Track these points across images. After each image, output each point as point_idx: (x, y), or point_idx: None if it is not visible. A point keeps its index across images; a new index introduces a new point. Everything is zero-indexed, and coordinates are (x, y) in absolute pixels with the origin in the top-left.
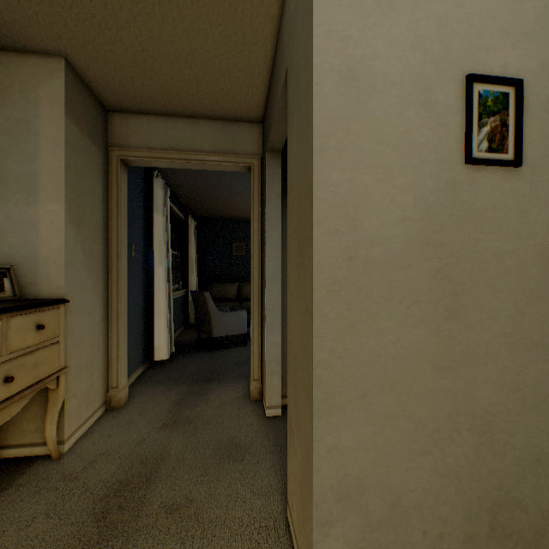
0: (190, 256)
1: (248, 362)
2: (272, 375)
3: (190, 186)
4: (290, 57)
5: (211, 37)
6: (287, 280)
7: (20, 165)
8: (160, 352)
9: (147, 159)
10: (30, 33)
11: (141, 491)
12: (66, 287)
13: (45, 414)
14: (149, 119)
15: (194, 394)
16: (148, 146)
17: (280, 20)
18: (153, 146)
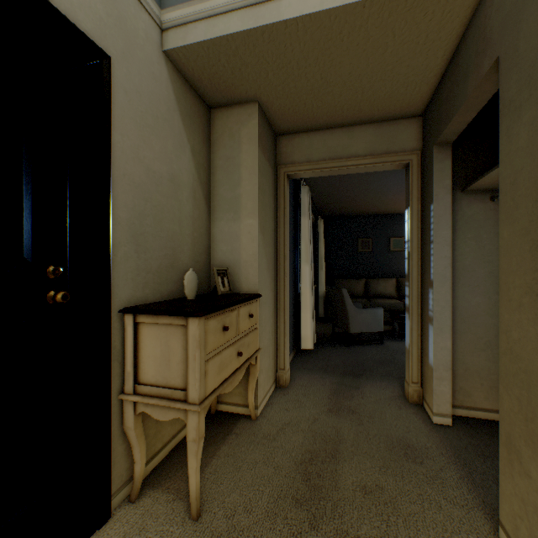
0: (319, 253)
1: (391, 362)
2: (440, 381)
3: (325, 188)
4: (508, 44)
5: (390, 47)
6: (500, 285)
7: (228, 192)
8: (306, 342)
9: (308, 172)
10: (239, 90)
11: (331, 466)
12: (258, 284)
13: (245, 383)
14: (309, 136)
15: (346, 385)
16: (308, 159)
17: (478, 5)
18: (313, 159)
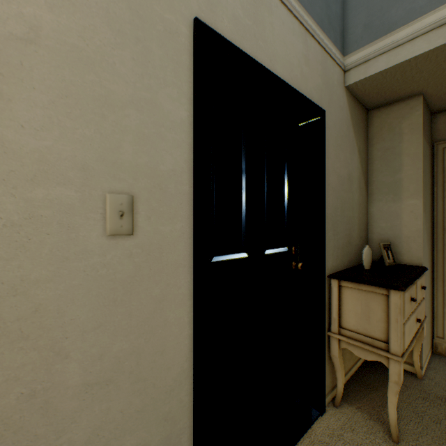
0: None
1: None
2: None
3: None
4: None
5: None
6: None
7: (387, 177)
8: None
9: None
10: (404, 91)
11: None
12: (421, 258)
13: None
14: None
15: None
16: None
17: None
18: None
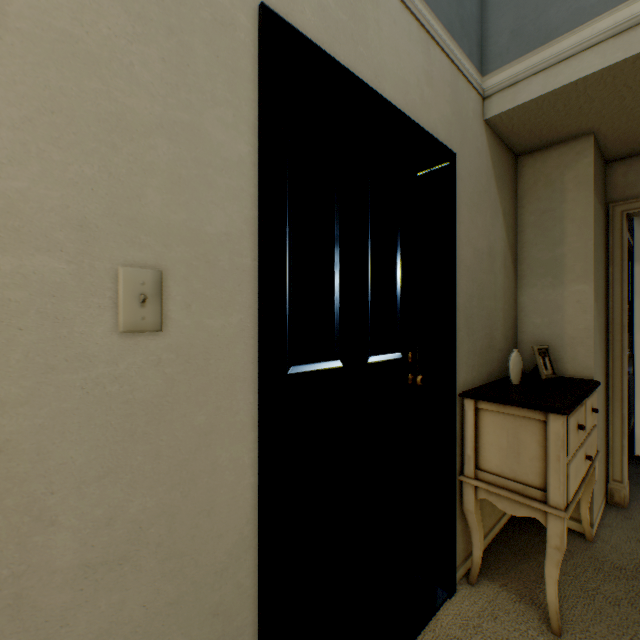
0: None
1: None
2: None
3: None
4: None
5: None
6: None
7: (543, 252)
8: None
9: None
10: (567, 129)
11: None
12: (592, 368)
13: None
14: None
15: None
16: None
17: None
18: None
